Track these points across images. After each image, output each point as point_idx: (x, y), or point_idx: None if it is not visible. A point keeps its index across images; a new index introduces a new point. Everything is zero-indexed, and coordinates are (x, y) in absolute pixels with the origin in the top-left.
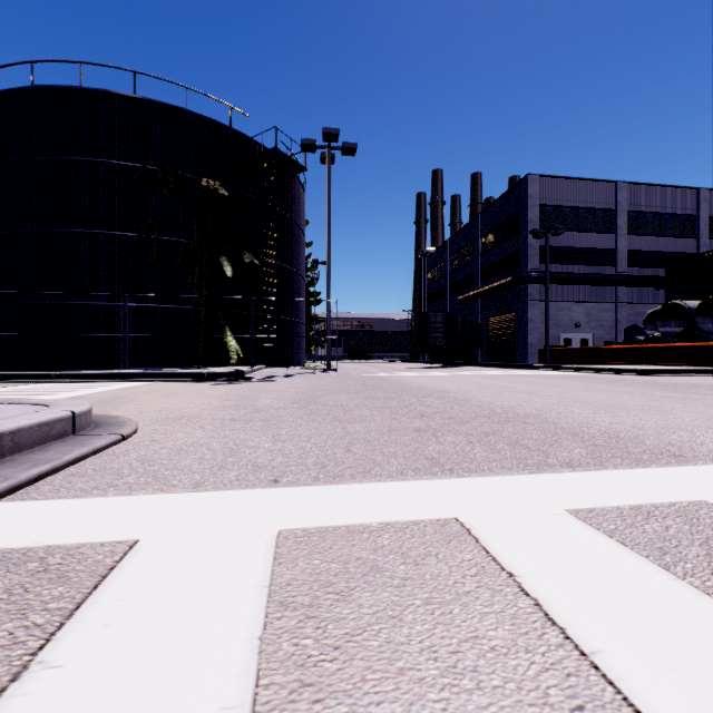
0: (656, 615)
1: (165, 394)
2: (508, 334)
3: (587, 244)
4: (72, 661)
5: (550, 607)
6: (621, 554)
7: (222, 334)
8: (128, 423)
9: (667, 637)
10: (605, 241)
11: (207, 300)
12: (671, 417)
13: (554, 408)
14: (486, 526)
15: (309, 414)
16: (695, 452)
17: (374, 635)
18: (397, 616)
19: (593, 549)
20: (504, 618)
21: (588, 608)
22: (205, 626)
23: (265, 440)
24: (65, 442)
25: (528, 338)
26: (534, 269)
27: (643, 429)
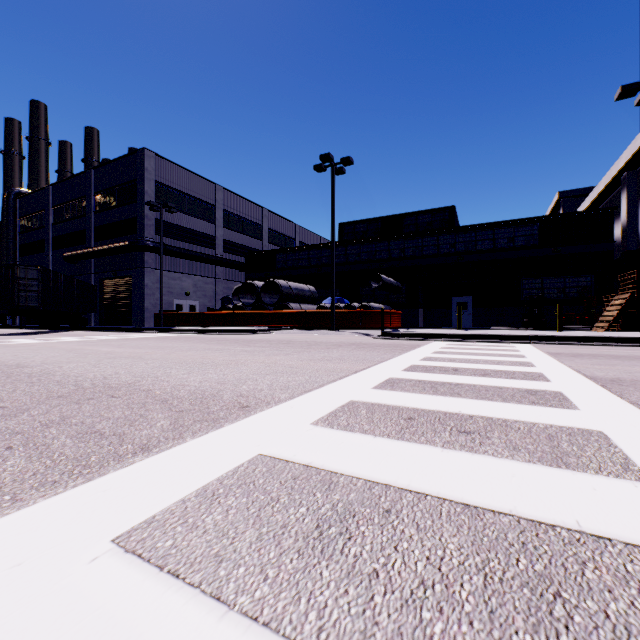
0: None
1: None
2: (125, 298)
3: (195, 227)
4: None
5: None
6: (168, 602)
7: None
8: None
9: None
10: (208, 228)
11: None
12: (245, 368)
13: (154, 372)
14: None
15: None
16: (257, 400)
17: None
18: None
19: (129, 620)
20: None
21: None
22: None
23: None
24: None
25: (145, 302)
26: (150, 238)
27: (225, 383)
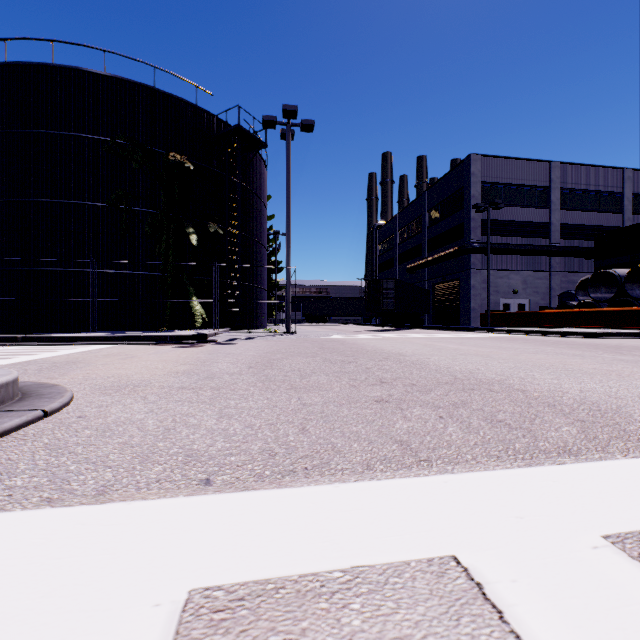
0: None
1: (122, 358)
2: (452, 300)
3: (524, 218)
4: None
5: None
6: None
7: (188, 299)
8: (60, 395)
9: None
10: (540, 215)
11: (174, 267)
12: (638, 383)
13: (514, 372)
14: (504, 576)
15: (263, 381)
16: None
17: None
18: None
19: None
20: None
21: None
22: None
23: (209, 415)
24: None
25: (471, 303)
26: (476, 240)
27: (620, 398)
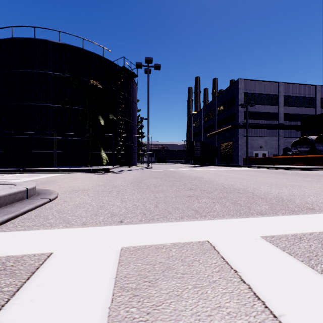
0: (310, 294)
1: (72, 179)
2: (229, 151)
3: (265, 110)
4: (11, 321)
5: (256, 289)
6: (289, 260)
7: (99, 151)
8: (53, 193)
9: (317, 306)
10: (273, 109)
11: (92, 135)
12: (306, 190)
13: (251, 185)
14: (222, 245)
15: (138, 189)
16: (319, 207)
17: (168, 306)
18: (179, 295)
19: (275, 257)
20: (233, 296)
21: (275, 290)
22: (81, 301)
23: (117, 201)
24: (22, 202)
25: (239, 153)
26: (241, 121)
27: (293, 195)
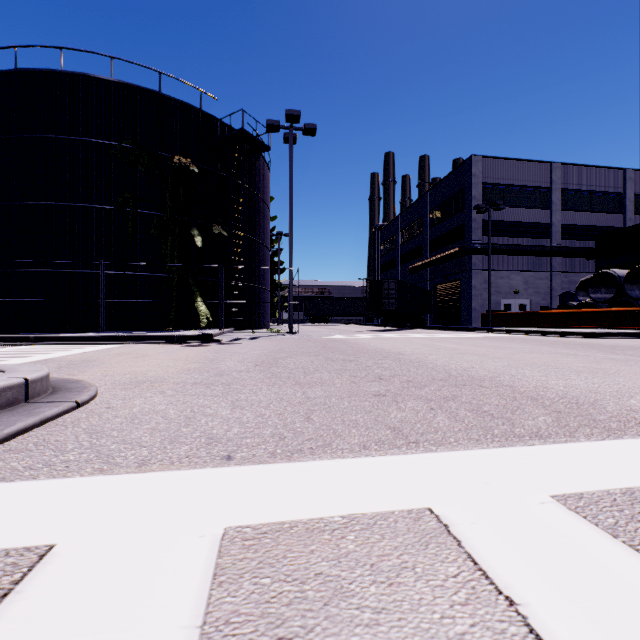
0: None
1: (134, 357)
2: (454, 300)
3: (525, 219)
4: None
5: None
6: (636, 564)
7: (193, 300)
8: (87, 389)
9: None
10: (541, 216)
11: (179, 268)
12: (621, 380)
13: (506, 370)
14: (466, 520)
15: (270, 378)
16: None
17: None
18: None
19: (600, 557)
20: None
21: None
22: None
23: (224, 407)
24: (13, 411)
25: (472, 303)
26: (477, 241)
27: (599, 393)
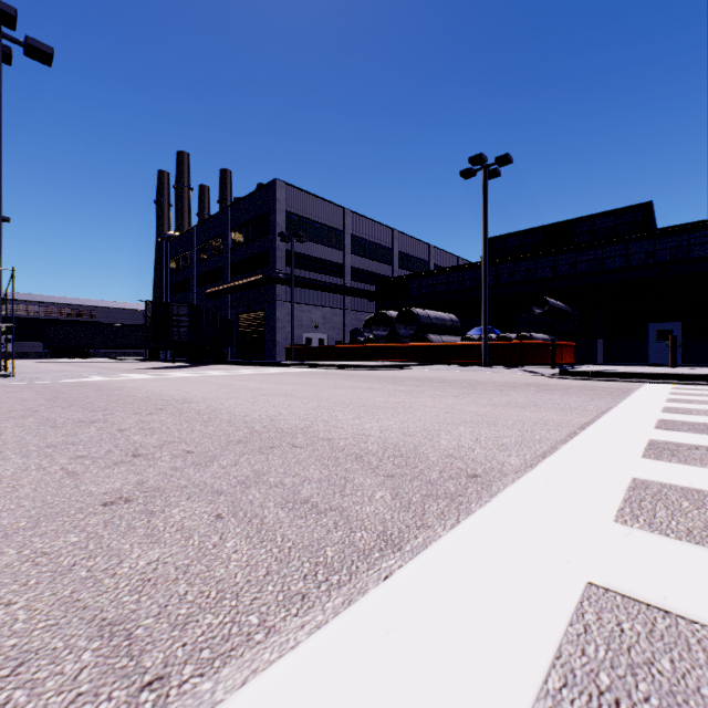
0: None
1: None
2: (258, 332)
3: (324, 256)
4: None
5: None
6: None
7: None
8: None
9: None
10: (337, 256)
11: None
12: (420, 414)
13: (318, 414)
14: None
15: None
16: (481, 465)
17: None
18: None
19: None
20: None
21: None
22: None
23: None
24: None
25: (277, 336)
26: (282, 270)
27: (413, 435)
